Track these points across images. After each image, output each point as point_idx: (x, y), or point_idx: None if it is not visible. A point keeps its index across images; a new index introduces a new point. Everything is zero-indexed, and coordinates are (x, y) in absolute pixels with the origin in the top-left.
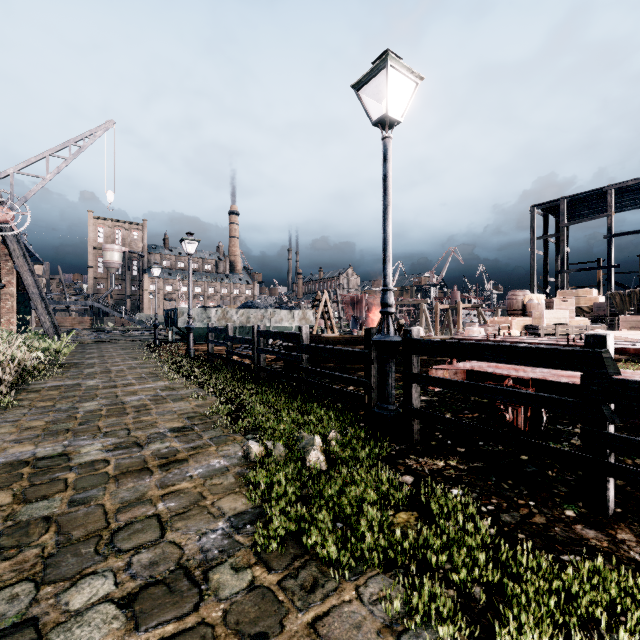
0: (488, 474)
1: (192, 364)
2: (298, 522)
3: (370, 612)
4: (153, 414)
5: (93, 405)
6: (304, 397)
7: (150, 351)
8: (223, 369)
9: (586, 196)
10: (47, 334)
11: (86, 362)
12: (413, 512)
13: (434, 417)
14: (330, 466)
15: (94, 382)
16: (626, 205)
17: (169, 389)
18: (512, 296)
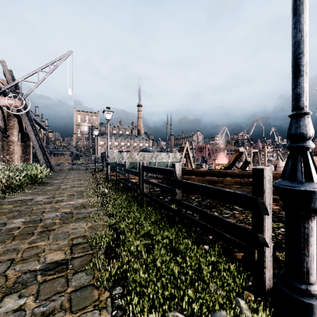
0: None
1: (107, 185)
2: None
3: None
4: (50, 237)
5: (19, 222)
6: (177, 225)
7: (91, 175)
8: (122, 190)
9: None
10: (41, 165)
11: (52, 182)
12: None
13: None
14: None
15: (42, 198)
16: None
17: (81, 206)
18: None
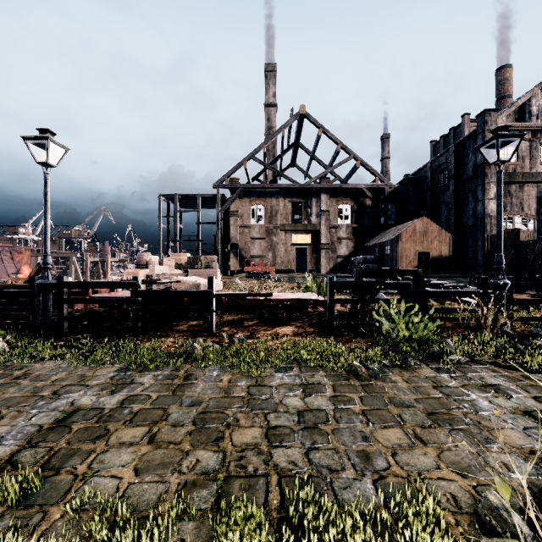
0: (101, 334)
1: None
2: (2, 363)
3: (49, 365)
4: None
5: None
6: None
7: None
8: None
9: (189, 196)
10: None
11: None
12: (65, 348)
13: (76, 317)
14: (12, 349)
15: None
16: (208, 206)
17: None
18: (140, 256)
